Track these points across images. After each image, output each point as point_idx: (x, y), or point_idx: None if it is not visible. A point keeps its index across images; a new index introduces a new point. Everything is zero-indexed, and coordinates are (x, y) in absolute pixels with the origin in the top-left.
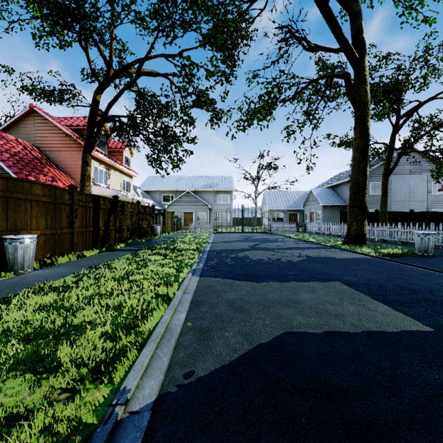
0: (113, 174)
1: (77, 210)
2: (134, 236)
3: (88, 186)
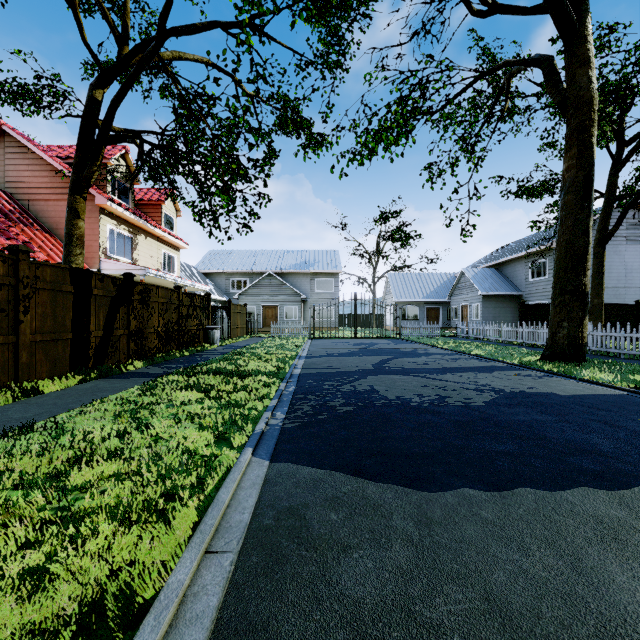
0: (143, 241)
1: (32, 297)
2: (170, 346)
3: (78, 256)
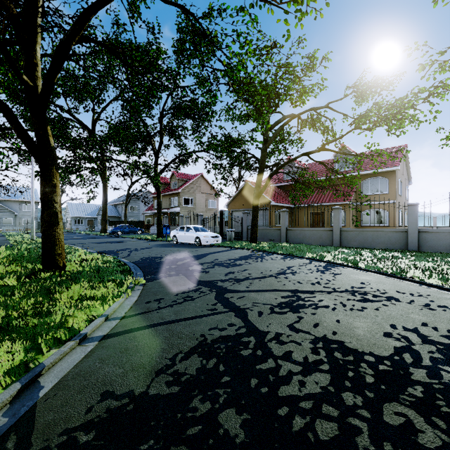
0: None
1: None
2: None
3: None
